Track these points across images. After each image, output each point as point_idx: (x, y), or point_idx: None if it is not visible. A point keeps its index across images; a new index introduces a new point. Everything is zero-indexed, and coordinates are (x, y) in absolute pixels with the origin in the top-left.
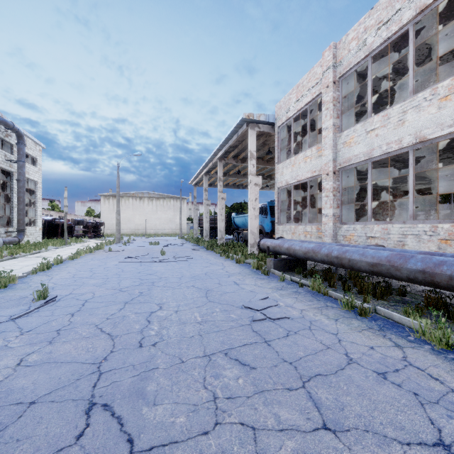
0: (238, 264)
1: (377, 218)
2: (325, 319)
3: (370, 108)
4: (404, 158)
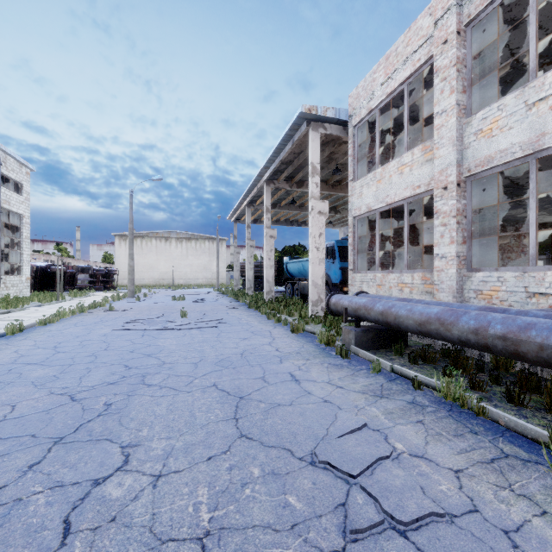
0: (295, 333)
1: (494, 263)
2: (540, 522)
3: (535, 62)
4: None
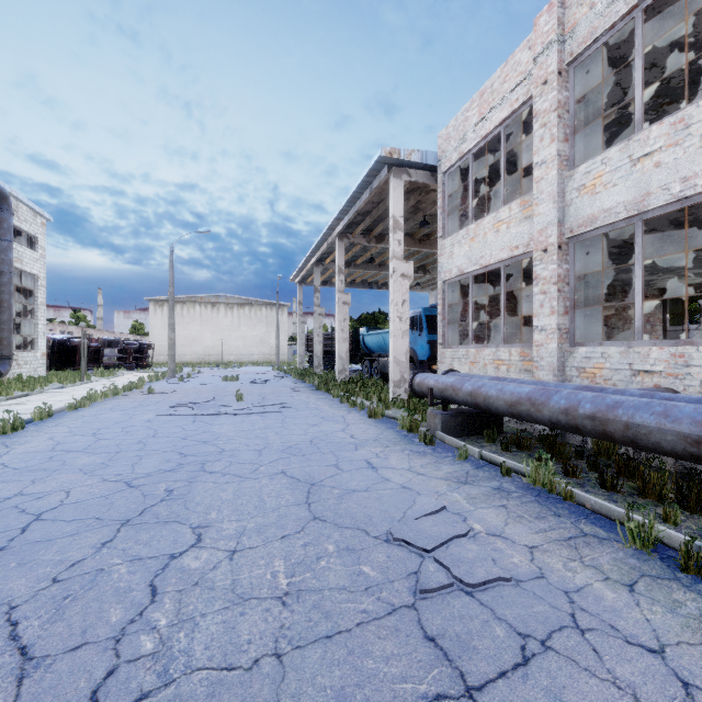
0: (373, 419)
1: (613, 336)
2: (601, 585)
3: (640, 112)
4: (697, 217)
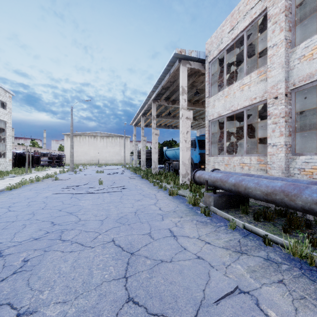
0: (172, 196)
1: None
2: None
3: None
4: None
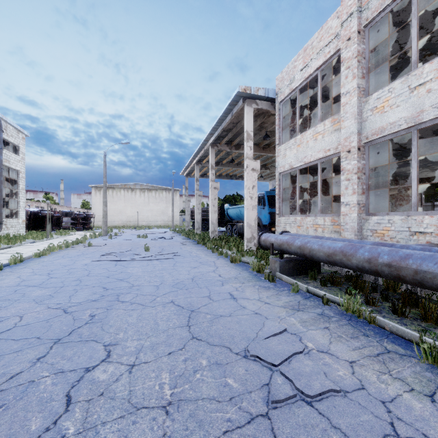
0: (234, 263)
1: (389, 209)
2: (409, 395)
3: (416, 56)
4: None
